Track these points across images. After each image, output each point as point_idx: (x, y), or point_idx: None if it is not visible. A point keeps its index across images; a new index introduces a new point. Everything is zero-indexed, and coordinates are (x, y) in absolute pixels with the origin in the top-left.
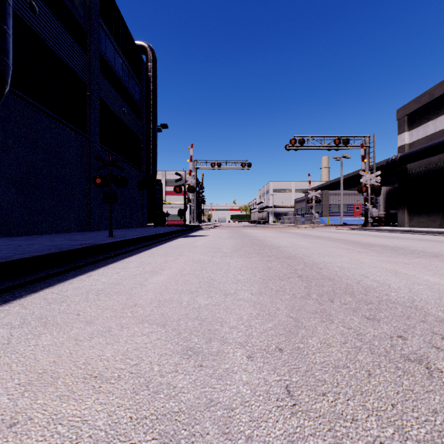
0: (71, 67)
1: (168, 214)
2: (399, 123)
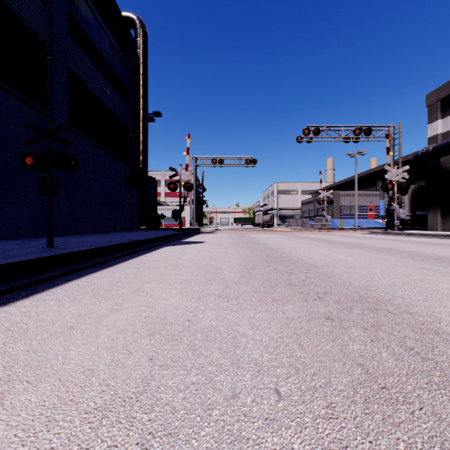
0: (21, 17)
1: (163, 215)
2: (430, 110)
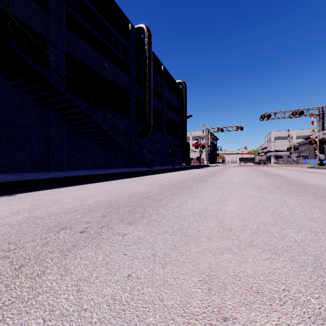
0: (158, 110)
1: (192, 159)
2: None
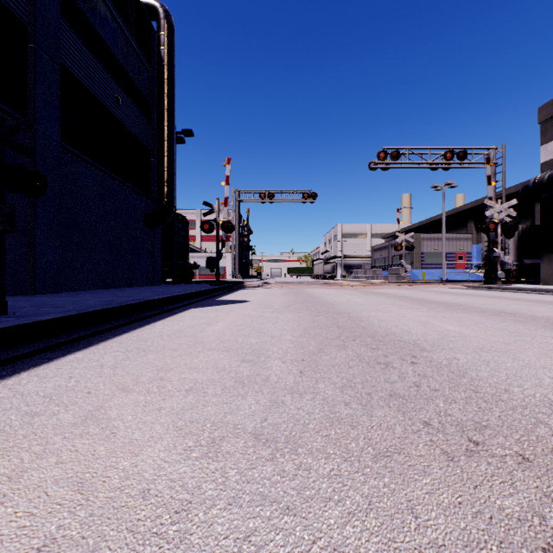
0: None
1: (195, 265)
2: (544, 126)
